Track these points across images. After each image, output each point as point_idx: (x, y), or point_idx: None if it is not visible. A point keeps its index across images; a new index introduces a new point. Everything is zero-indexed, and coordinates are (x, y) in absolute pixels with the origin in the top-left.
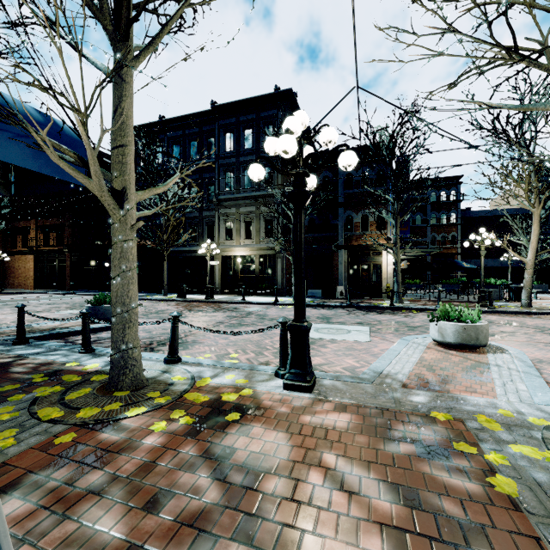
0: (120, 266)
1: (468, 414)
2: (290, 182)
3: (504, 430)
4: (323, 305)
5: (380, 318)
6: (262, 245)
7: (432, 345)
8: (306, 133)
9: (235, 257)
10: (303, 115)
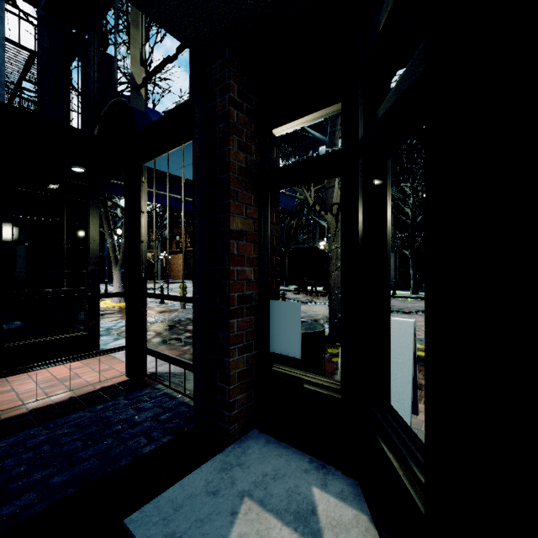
0: (336, 264)
1: None
2: (409, 180)
3: None
4: None
5: None
6: None
7: None
8: None
9: None
10: None
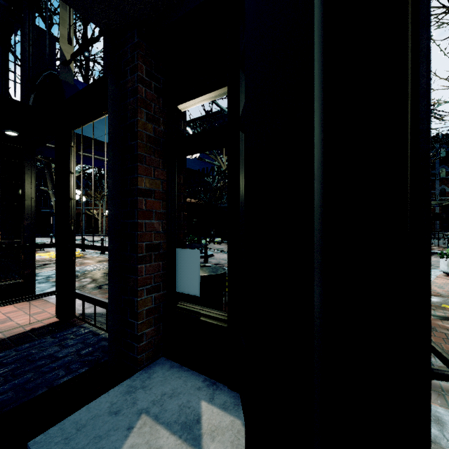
0: None
1: None
2: None
3: None
4: None
5: None
6: None
7: (442, 275)
8: None
9: None
10: None
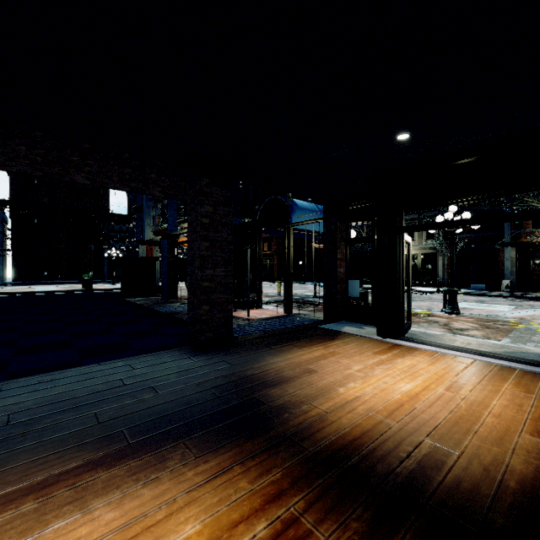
0: None
1: (528, 323)
2: None
3: (537, 324)
4: (483, 294)
5: (534, 304)
6: (424, 245)
7: None
8: (455, 214)
9: None
10: (454, 208)
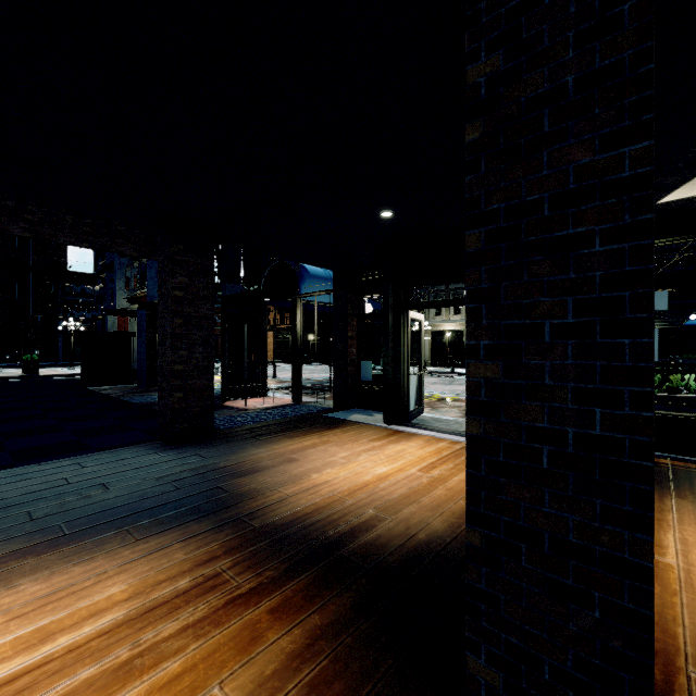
0: None
1: None
2: None
3: None
4: None
5: None
6: None
7: None
8: None
9: (444, 332)
10: None
